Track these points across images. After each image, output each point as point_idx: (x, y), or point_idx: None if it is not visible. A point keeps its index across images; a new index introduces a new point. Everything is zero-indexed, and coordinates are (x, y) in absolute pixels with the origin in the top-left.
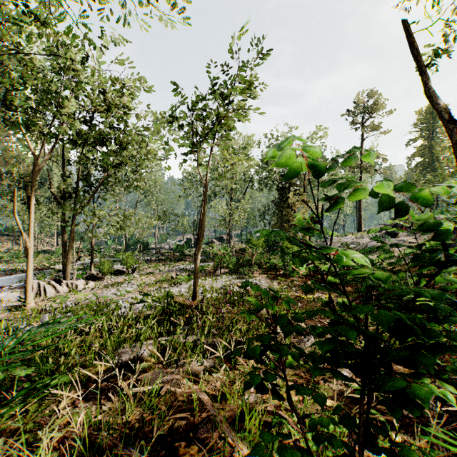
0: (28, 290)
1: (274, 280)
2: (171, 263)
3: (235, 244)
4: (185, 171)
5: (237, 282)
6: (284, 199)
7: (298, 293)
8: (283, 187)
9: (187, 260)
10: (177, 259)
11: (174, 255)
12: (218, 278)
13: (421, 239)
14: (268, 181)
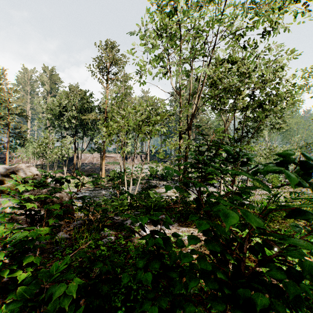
0: (221, 188)
1: None
2: None
3: None
4: None
5: None
6: None
7: None
8: None
9: None
10: None
11: None
12: None
13: None
14: None
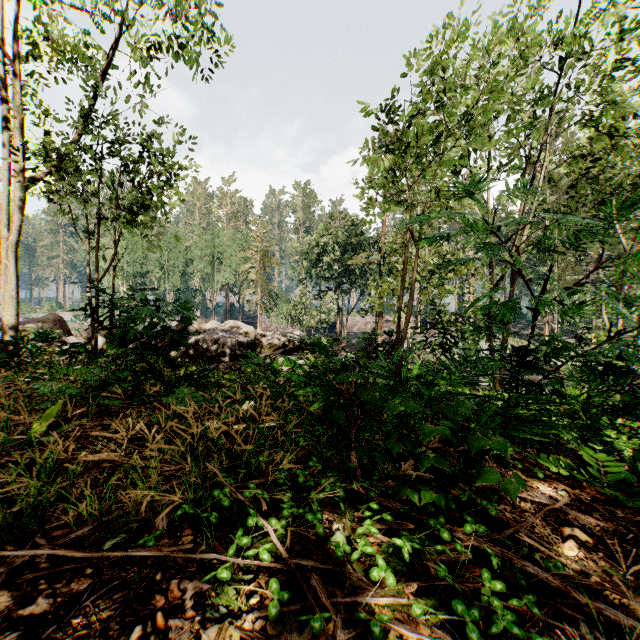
0: None
1: None
2: None
3: None
4: None
5: None
6: None
7: None
8: None
9: None
10: None
11: None
12: None
13: None
14: None
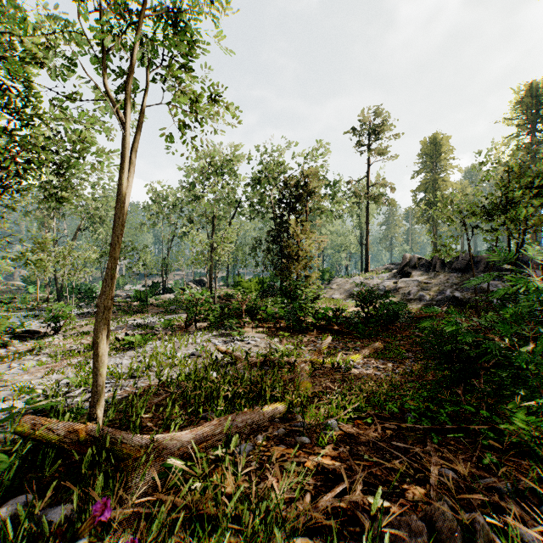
0: None
1: (274, 337)
2: (124, 317)
3: (220, 289)
4: (150, 191)
5: (219, 342)
6: (282, 230)
7: (310, 355)
8: (282, 214)
9: (149, 312)
10: (135, 311)
11: (132, 306)
12: (191, 336)
13: (437, 279)
14: (261, 207)
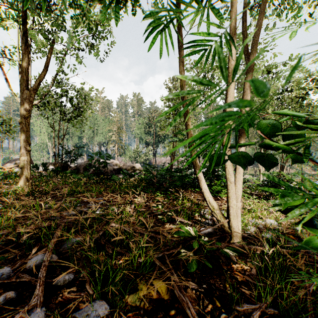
0: None
1: None
2: None
3: None
4: None
5: None
6: None
7: None
8: None
9: None
10: None
11: None
12: None
13: None
14: None
